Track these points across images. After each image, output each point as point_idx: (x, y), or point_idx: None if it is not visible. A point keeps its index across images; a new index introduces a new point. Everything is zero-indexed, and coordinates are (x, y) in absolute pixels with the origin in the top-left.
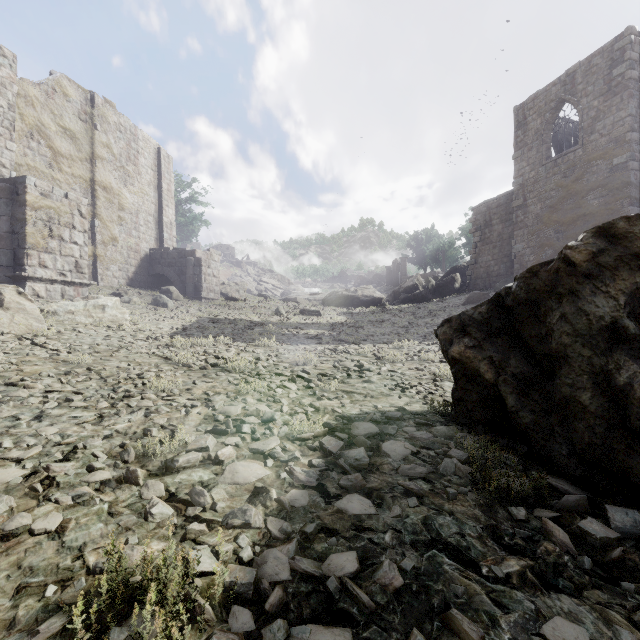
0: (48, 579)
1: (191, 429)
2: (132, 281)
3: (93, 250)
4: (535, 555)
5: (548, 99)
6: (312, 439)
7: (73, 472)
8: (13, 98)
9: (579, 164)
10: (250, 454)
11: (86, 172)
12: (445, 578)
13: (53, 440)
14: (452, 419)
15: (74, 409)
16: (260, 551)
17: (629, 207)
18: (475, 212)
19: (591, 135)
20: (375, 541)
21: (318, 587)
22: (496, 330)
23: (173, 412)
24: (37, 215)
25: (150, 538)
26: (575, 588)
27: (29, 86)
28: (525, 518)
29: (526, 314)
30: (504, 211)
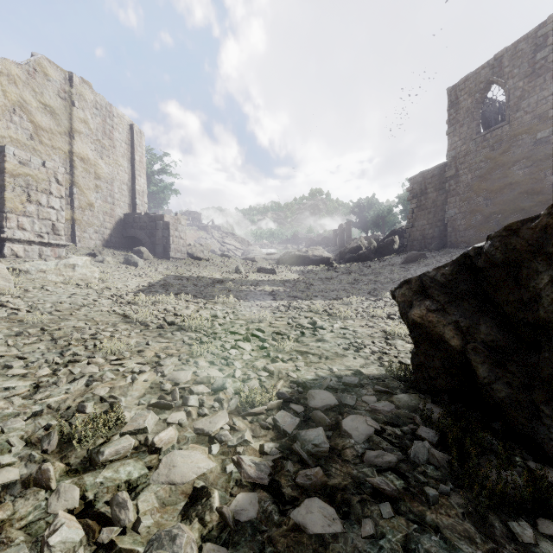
0: None
1: (133, 401)
2: (107, 242)
3: (71, 214)
4: None
5: (478, 81)
6: (265, 413)
7: None
8: None
9: (506, 138)
10: (194, 436)
11: (65, 144)
12: None
13: None
14: (412, 385)
15: (10, 378)
16: None
17: (551, 176)
18: (412, 182)
19: (517, 112)
20: None
21: None
22: (462, 293)
23: (118, 379)
24: (16, 182)
25: None
26: None
27: (11, 66)
28: (534, 541)
29: (502, 277)
30: (438, 181)
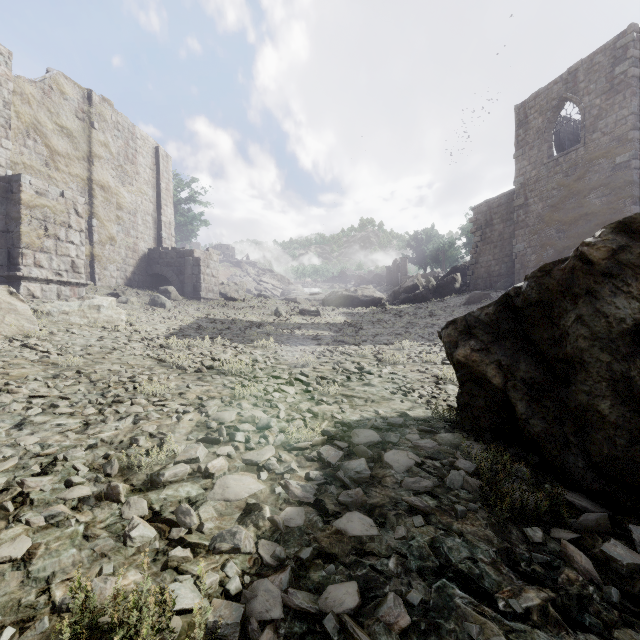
0: (6, 619)
1: (181, 437)
2: (130, 281)
3: (90, 250)
4: (556, 585)
5: (550, 97)
6: (310, 448)
7: (49, 488)
8: (9, 96)
9: (581, 163)
10: (243, 465)
11: (83, 171)
12: (457, 614)
13: (32, 451)
14: (457, 425)
15: (59, 416)
16: (250, 581)
17: (632, 206)
18: (476, 212)
19: (593, 134)
20: (378, 568)
21: (314, 626)
22: (504, 332)
23: (164, 419)
24: (32, 214)
25: (127, 566)
26: (604, 626)
27: (25, 84)
28: (542, 540)
29: (537, 316)
30: (505, 210)
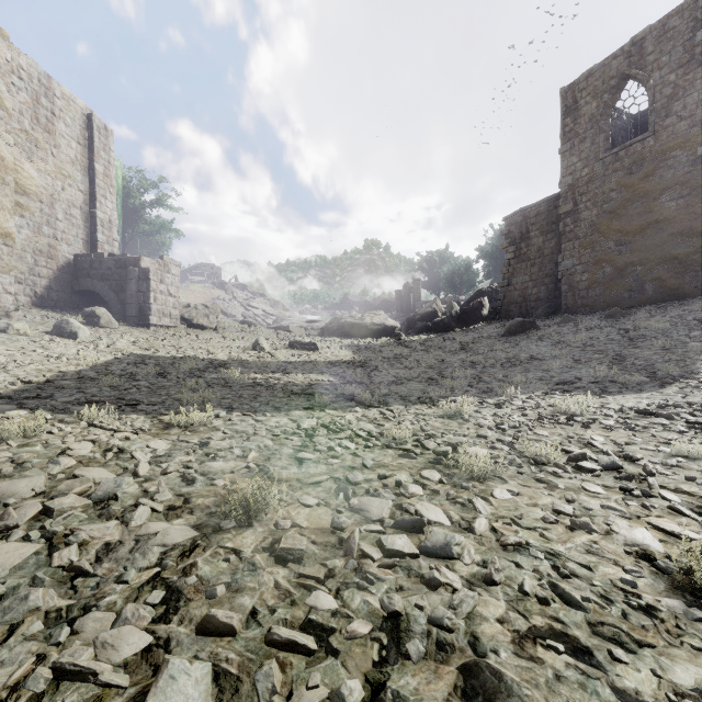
0: None
1: None
2: (42, 299)
3: None
4: None
5: (607, 76)
6: None
7: None
8: None
9: (649, 156)
10: None
11: None
12: None
13: None
14: None
15: None
16: None
17: None
18: (508, 222)
19: (666, 118)
20: None
21: None
22: None
23: None
24: None
25: None
26: None
27: None
28: None
29: None
30: (545, 220)
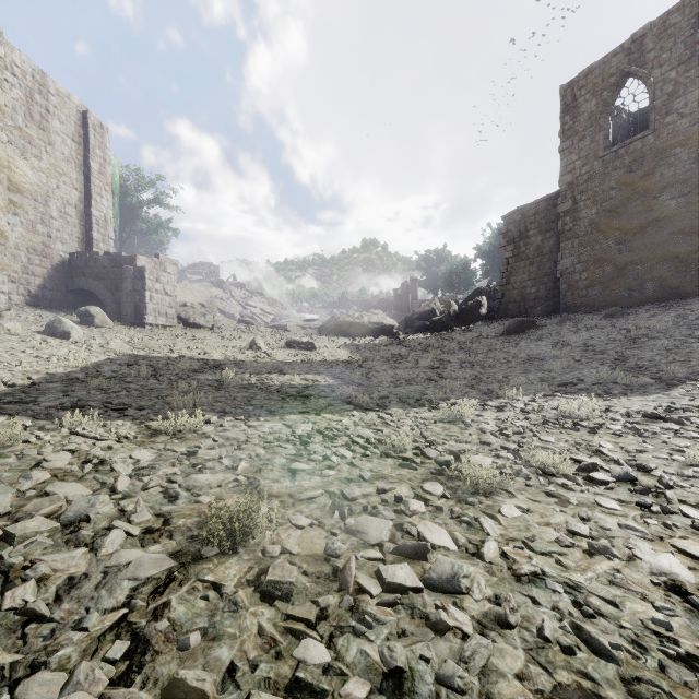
0: None
1: None
2: (36, 298)
3: None
4: None
5: (606, 73)
6: None
7: None
8: None
9: (650, 154)
10: None
11: None
12: None
13: None
14: None
15: None
16: None
17: None
18: (507, 221)
19: (667, 116)
20: None
21: None
22: None
23: None
24: None
25: None
26: None
27: None
28: None
29: None
30: (544, 219)
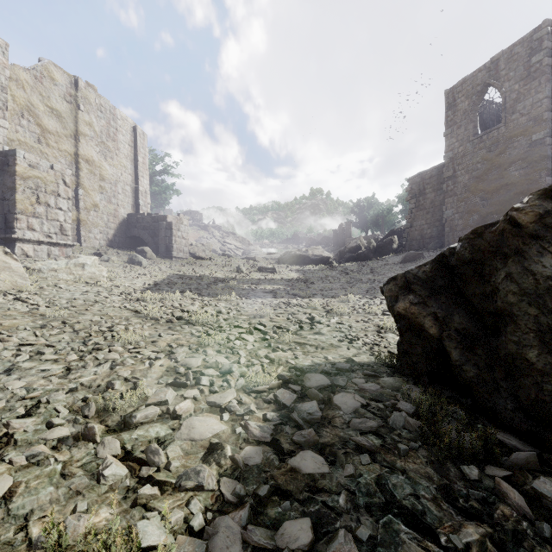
0: None
1: (153, 381)
2: (111, 242)
3: (77, 215)
4: (492, 520)
5: (475, 83)
6: (267, 391)
7: (32, 428)
8: (6, 81)
9: (502, 140)
10: (207, 407)
11: (71, 147)
12: (403, 549)
13: (19, 394)
14: (397, 370)
15: (44, 362)
16: (212, 518)
17: (546, 177)
18: (411, 182)
19: (513, 115)
20: (329, 504)
21: None
22: (440, 288)
23: (137, 364)
24: (26, 184)
25: (100, 503)
26: None
27: (20, 71)
28: (478, 478)
29: (470, 273)
30: (436, 181)
